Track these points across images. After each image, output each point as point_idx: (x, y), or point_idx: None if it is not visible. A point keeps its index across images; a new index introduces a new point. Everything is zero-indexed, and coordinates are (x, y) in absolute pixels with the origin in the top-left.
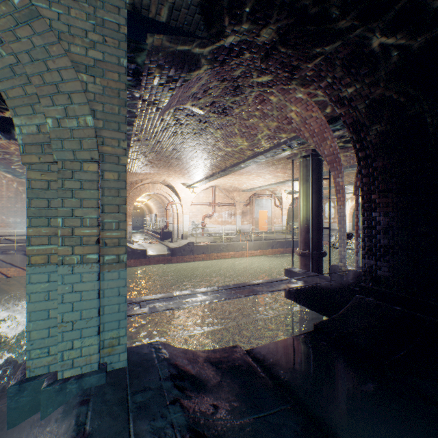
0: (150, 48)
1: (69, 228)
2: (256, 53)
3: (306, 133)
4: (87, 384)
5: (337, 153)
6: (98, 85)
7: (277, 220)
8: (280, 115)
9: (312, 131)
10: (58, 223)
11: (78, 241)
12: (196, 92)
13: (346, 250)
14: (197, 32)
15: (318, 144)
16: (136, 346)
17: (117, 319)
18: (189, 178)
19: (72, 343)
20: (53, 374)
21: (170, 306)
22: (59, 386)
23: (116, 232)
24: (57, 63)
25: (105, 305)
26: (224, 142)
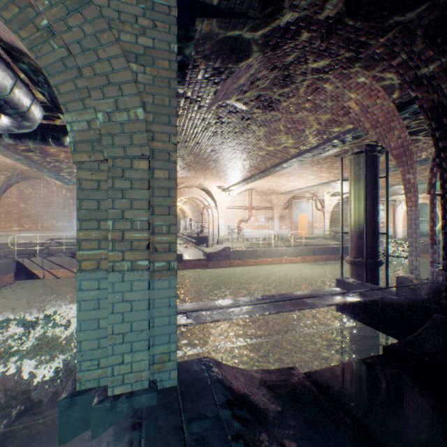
0: (198, 35)
1: (119, 231)
2: (316, 31)
3: (367, 123)
4: (138, 404)
5: (408, 145)
6: (148, 75)
7: (318, 225)
8: (335, 105)
9: (375, 120)
10: (108, 226)
11: (128, 246)
12: (243, 83)
13: (400, 259)
14: (249, 12)
15: (382, 135)
16: (185, 361)
17: (167, 332)
18: (226, 181)
19: (122, 357)
20: (103, 389)
21: (214, 316)
22: (109, 404)
23: (166, 236)
24: (107, 52)
25: (155, 316)
26: (266, 140)
